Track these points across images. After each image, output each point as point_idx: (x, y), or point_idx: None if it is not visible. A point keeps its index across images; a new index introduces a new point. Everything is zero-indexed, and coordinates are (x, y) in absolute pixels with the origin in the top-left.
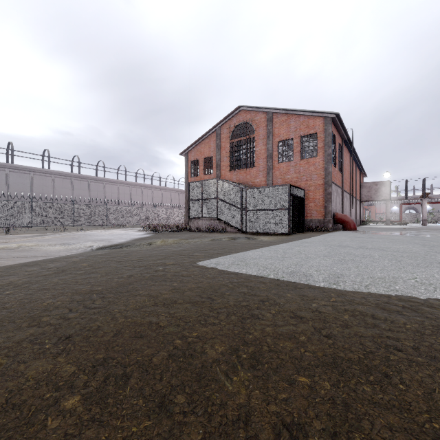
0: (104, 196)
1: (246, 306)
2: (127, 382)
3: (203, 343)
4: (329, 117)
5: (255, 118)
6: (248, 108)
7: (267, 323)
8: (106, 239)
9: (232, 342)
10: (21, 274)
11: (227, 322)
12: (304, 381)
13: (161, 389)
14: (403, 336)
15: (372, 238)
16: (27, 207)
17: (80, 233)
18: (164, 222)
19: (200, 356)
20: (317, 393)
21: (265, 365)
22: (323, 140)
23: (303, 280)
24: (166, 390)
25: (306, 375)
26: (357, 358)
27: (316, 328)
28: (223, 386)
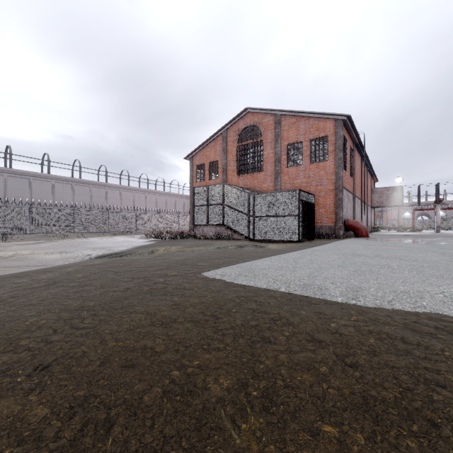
0: (106, 202)
1: (255, 326)
2: (109, 431)
3: (205, 375)
4: (340, 119)
5: (263, 121)
6: (255, 111)
7: (281, 348)
8: (106, 247)
9: (240, 373)
10: (8, 287)
11: (234, 346)
12: (331, 433)
13: (151, 442)
14: (443, 367)
15: (386, 246)
16: (26, 214)
17: (80, 240)
18: (168, 229)
19: (201, 393)
20: (349, 451)
21: (281, 407)
22: (334, 143)
23: (318, 294)
24: (157, 443)
25: (332, 422)
26: (392, 398)
27: (338, 355)
28: (228, 437)
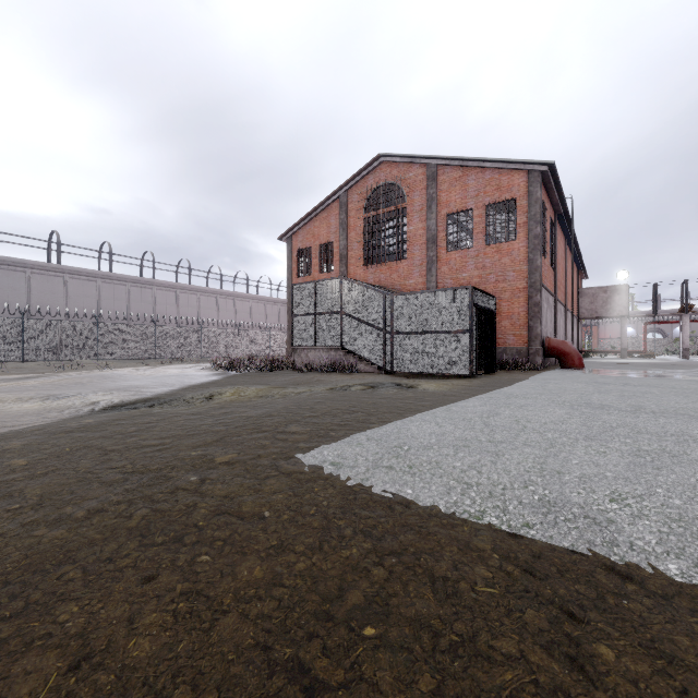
0: (154, 310)
1: None
2: None
3: None
4: (537, 170)
5: (406, 175)
6: (395, 159)
7: None
8: (134, 387)
9: None
10: None
11: None
12: None
13: None
14: None
15: (633, 386)
16: (15, 329)
17: (98, 374)
18: (254, 353)
19: None
20: None
21: None
22: (526, 211)
23: (598, 545)
24: None
25: None
26: None
27: None
28: None
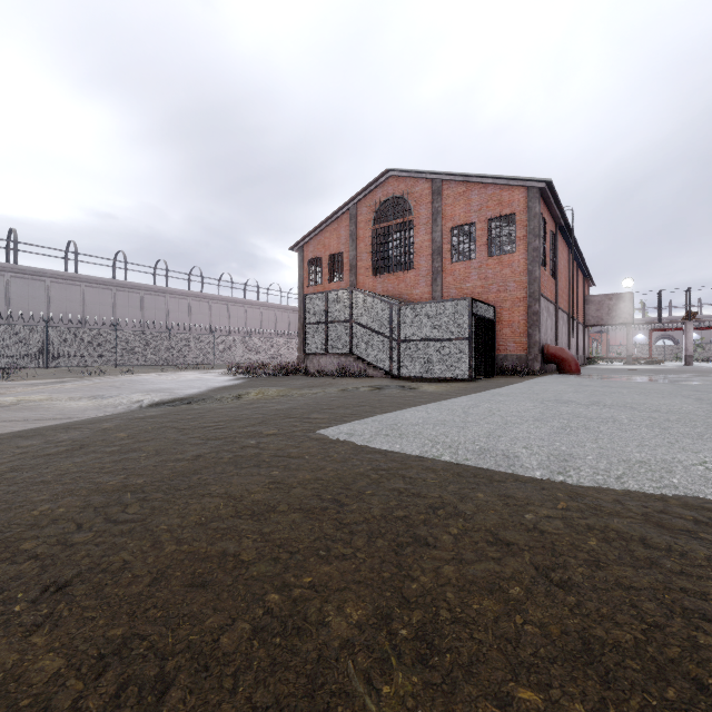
0: (167, 317)
1: (403, 518)
2: (163, 698)
3: (322, 601)
4: (536, 187)
5: (413, 189)
6: (402, 174)
7: (445, 556)
8: (166, 389)
9: (379, 598)
10: (8, 453)
11: (369, 552)
12: (532, 702)
13: None
14: (711, 588)
15: (609, 388)
16: (40, 336)
17: (125, 378)
18: (265, 360)
19: (315, 631)
20: None
21: (447, 655)
22: (525, 225)
23: (503, 466)
24: None
25: (533, 683)
26: (631, 641)
27: (539, 567)
28: (361, 709)
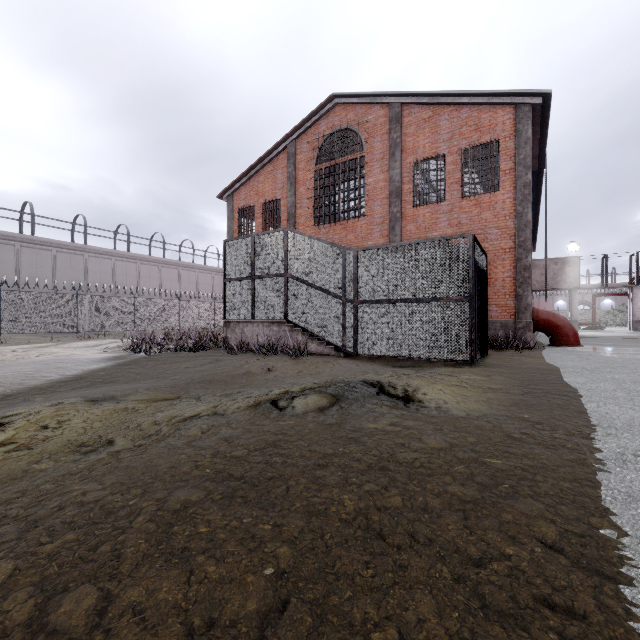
0: (86, 278)
1: None
2: None
3: None
4: (527, 104)
5: (365, 118)
6: (351, 99)
7: None
8: None
9: None
10: None
11: None
12: None
13: None
14: None
15: None
16: None
17: None
18: (197, 325)
19: None
20: None
21: None
22: (513, 155)
23: None
24: None
25: None
26: None
27: None
28: None
